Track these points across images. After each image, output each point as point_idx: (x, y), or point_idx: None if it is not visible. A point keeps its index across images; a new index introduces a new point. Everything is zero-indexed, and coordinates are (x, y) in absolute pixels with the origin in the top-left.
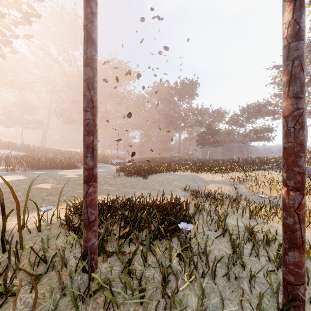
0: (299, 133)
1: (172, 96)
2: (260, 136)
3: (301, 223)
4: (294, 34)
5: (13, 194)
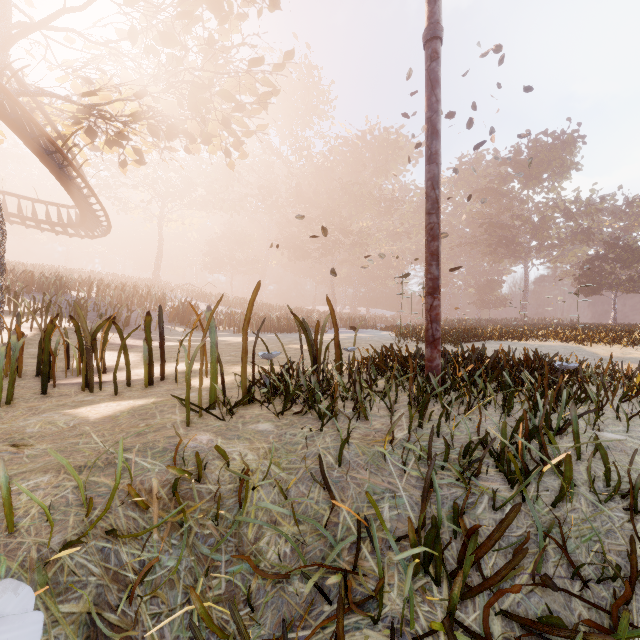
0: None
1: (507, 181)
2: None
3: None
4: None
5: (333, 318)
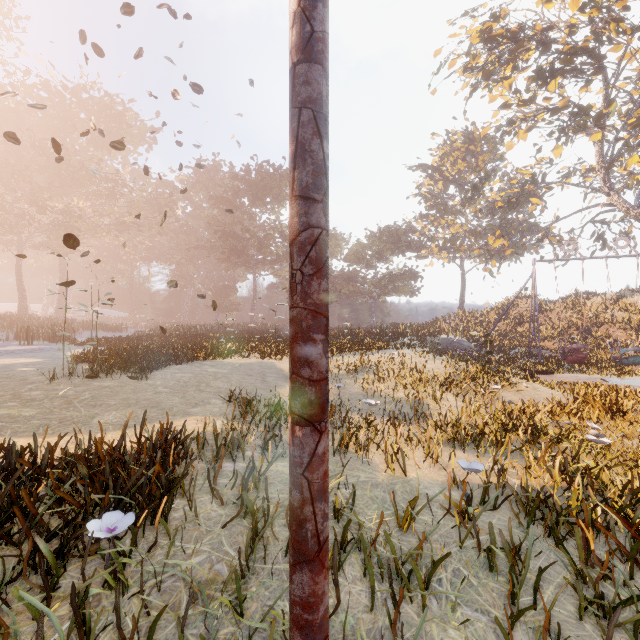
0: (311, 286)
1: (239, 196)
2: (398, 287)
3: (315, 501)
4: (302, 44)
5: None
